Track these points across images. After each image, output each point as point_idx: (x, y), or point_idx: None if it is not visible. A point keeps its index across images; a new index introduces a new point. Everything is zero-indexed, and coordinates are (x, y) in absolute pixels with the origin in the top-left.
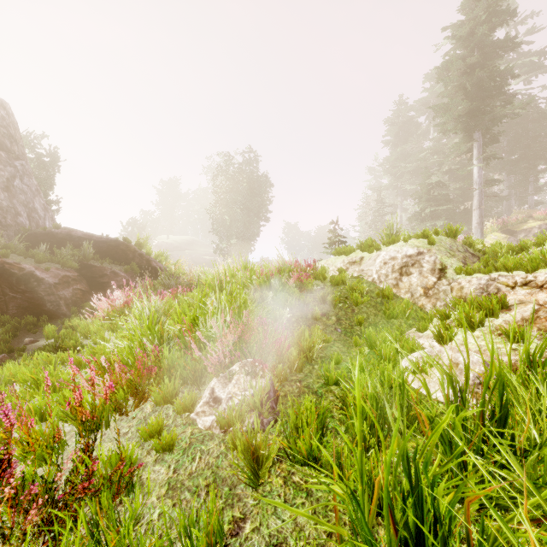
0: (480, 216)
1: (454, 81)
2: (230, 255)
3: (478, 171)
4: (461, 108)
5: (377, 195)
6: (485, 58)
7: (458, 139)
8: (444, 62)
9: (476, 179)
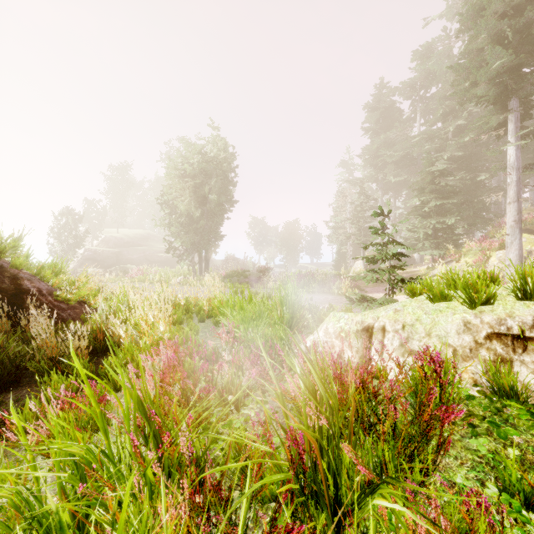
0: (519, 212)
1: (490, 27)
2: (186, 256)
3: (515, 152)
4: (499, 64)
5: (359, 187)
6: (522, 3)
7: (462, 121)
8: (471, 6)
9: (513, 162)
